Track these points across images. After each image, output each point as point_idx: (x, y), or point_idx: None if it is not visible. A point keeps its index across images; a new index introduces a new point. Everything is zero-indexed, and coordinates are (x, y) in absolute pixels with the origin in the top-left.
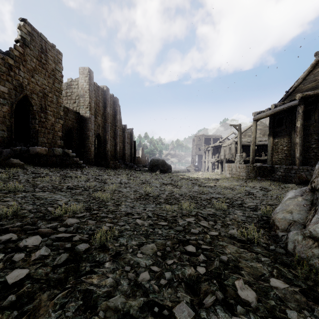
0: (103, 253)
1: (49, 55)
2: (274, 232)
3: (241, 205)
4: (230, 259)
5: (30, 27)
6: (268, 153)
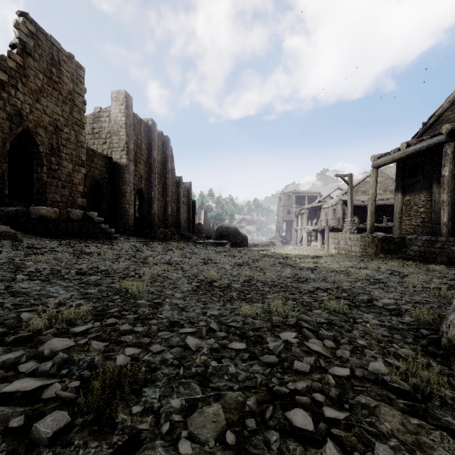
0: (99, 442)
1: (63, 70)
2: None
3: (370, 302)
4: None
5: (34, 25)
6: (394, 217)
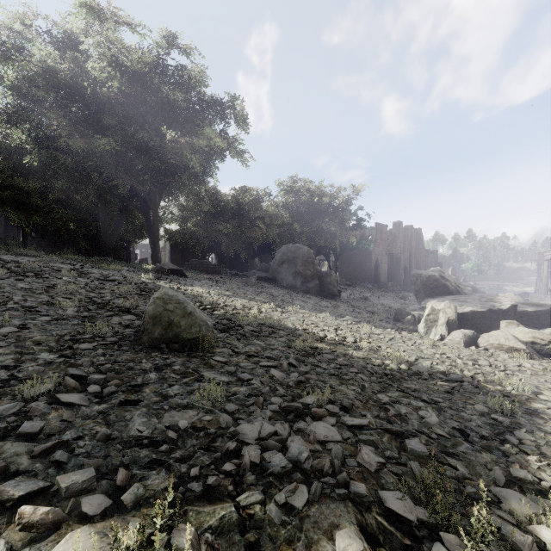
0: None
1: (383, 232)
2: None
3: None
4: None
5: (378, 224)
6: None
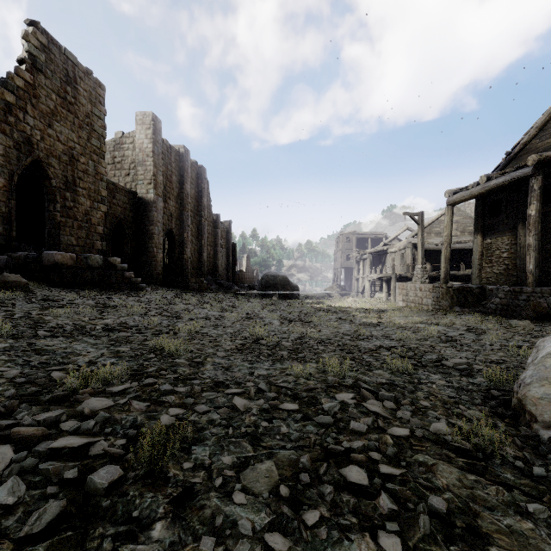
0: (154, 493)
1: (80, 88)
2: (528, 428)
3: (439, 362)
4: (452, 506)
5: (46, 36)
6: (473, 263)
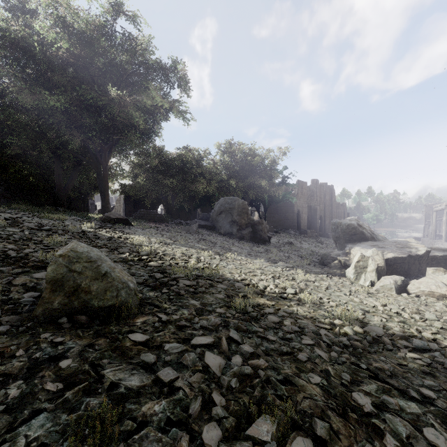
0: None
1: (303, 187)
2: None
3: None
4: None
5: (299, 181)
6: None
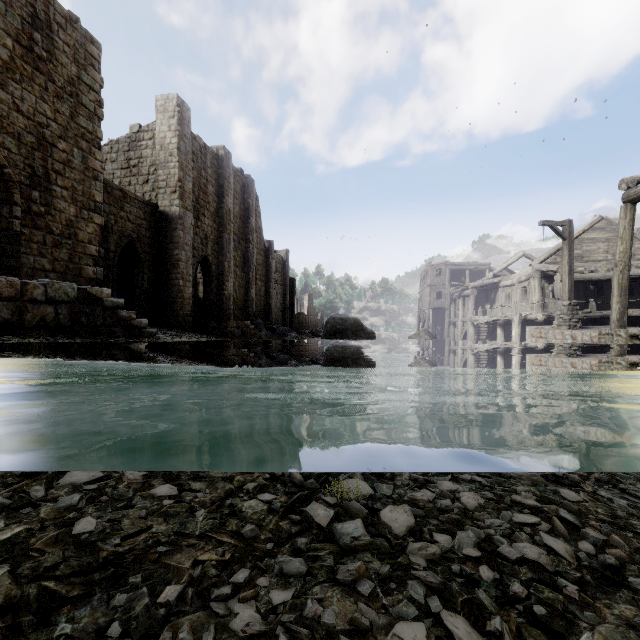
0: None
1: (58, 40)
2: None
3: None
4: None
5: None
6: None
